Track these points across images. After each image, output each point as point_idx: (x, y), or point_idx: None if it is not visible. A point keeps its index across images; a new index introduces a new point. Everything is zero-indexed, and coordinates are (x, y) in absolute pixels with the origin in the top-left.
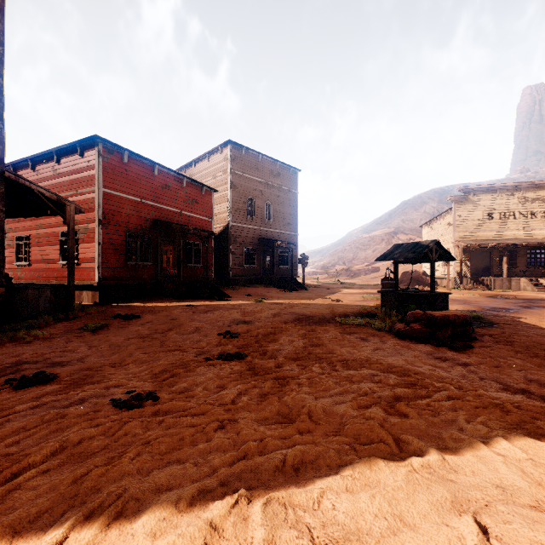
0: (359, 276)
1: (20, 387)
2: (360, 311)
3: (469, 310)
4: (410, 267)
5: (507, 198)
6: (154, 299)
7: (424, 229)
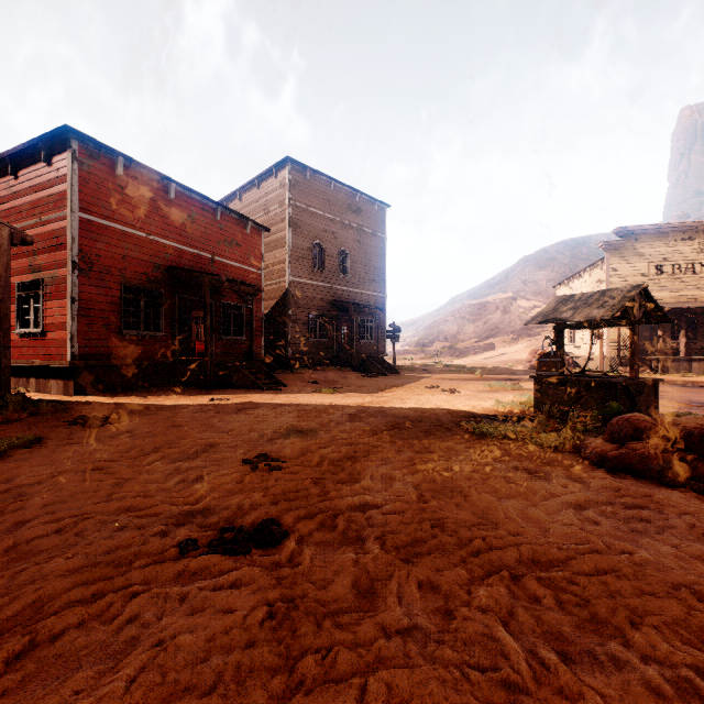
0: (467, 356)
1: None
2: (495, 409)
3: (672, 407)
4: (536, 344)
5: (684, 244)
6: (167, 388)
7: (559, 290)
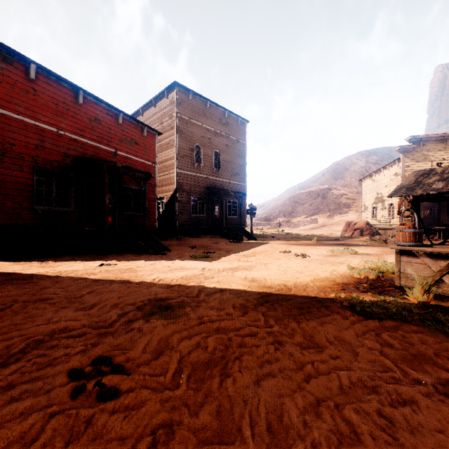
0: (299, 227)
1: None
2: (351, 274)
3: None
4: (346, 219)
5: None
6: (74, 253)
7: (364, 182)
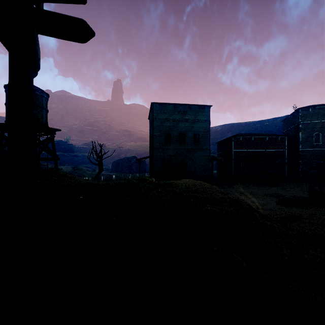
0: None
1: None
2: None
3: None
4: None
5: None
6: (250, 183)
7: None
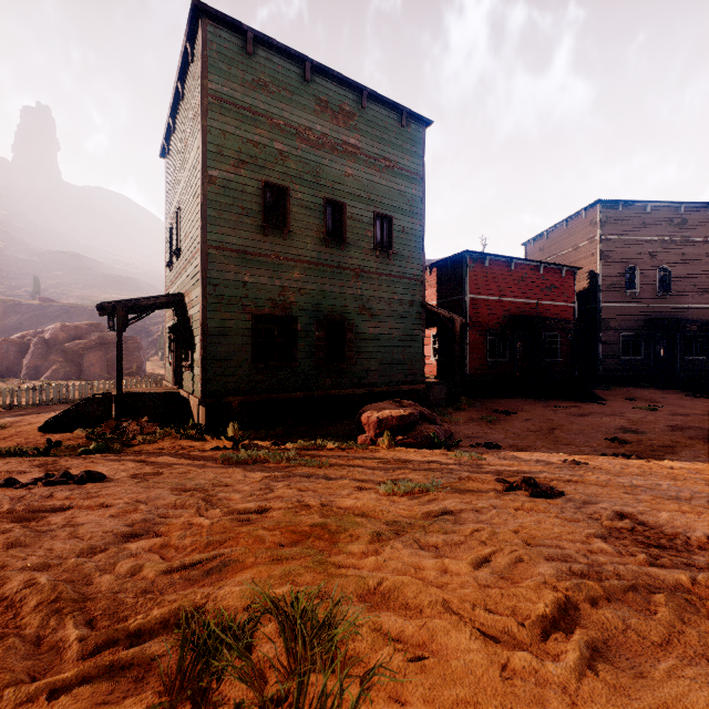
0: None
1: (489, 448)
2: None
3: None
4: None
5: None
6: (512, 396)
7: None
